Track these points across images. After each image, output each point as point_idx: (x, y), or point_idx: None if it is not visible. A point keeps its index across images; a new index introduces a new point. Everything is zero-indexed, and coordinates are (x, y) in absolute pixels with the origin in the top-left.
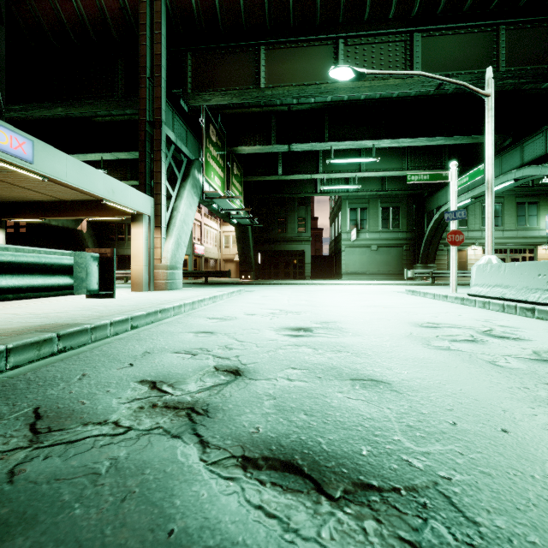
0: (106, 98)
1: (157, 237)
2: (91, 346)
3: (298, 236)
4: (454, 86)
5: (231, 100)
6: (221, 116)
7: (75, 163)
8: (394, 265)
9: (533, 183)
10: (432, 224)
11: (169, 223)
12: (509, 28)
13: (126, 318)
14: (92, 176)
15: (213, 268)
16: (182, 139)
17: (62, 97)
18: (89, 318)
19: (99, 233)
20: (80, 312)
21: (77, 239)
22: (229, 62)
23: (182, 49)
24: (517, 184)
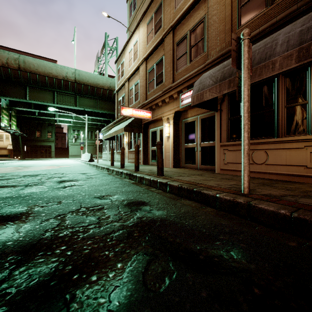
0: None
1: None
2: None
3: (48, 139)
4: (88, 110)
5: (15, 100)
6: None
7: None
8: (91, 152)
9: None
10: None
11: None
12: (100, 100)
13: (0, 163)
14: None
15: None
16: None
17: None
18: None
19: None
20: None
21: None
22: (14, 88)
23: None
24: None
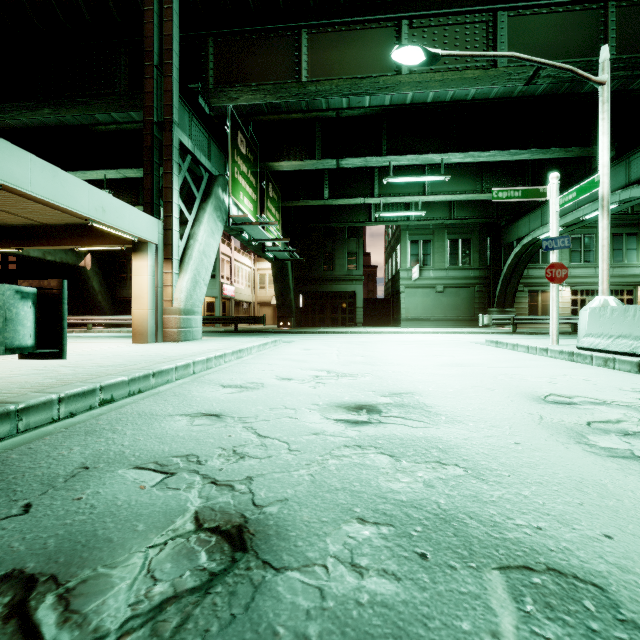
0: (104, 96)
1: (168, 272)
2: (10, 442)
3: (348, 275)
4: (549, 81)
5: (264, 99)
6: (253, 123)
7: (45, 168)
8: (464, 309)
9: (633, 210)
10: (511, 260)
11: (184, 254)
12: (621, 5)
13: (90, 388)
14: (72, 188)
15: (246, 313)
16: (203, 150)
17: (49, 95)
18: (29, 389)
19: (107, 270)
20: (26, 379)
21: (79, 277)
22: (262, 50)
23: (202, 33)
24: (621, 209)
